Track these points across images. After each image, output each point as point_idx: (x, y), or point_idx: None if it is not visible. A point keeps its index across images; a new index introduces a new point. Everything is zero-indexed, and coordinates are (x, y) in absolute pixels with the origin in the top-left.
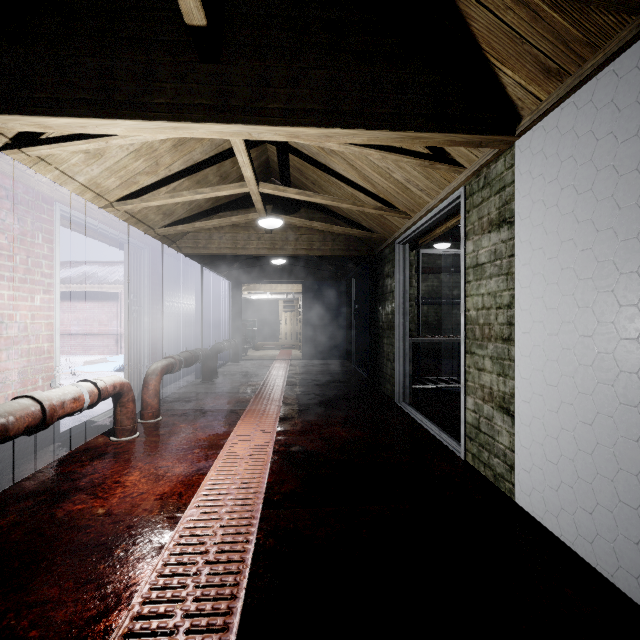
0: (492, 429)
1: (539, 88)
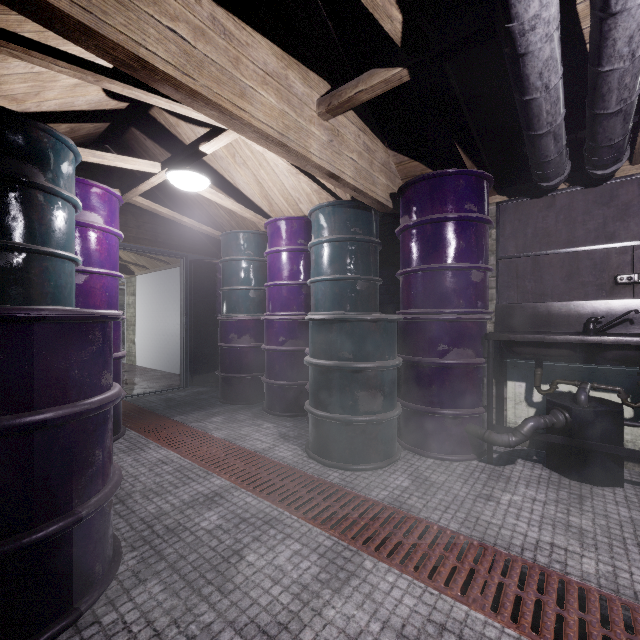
0: (132, 350)
1: (138, 270)
